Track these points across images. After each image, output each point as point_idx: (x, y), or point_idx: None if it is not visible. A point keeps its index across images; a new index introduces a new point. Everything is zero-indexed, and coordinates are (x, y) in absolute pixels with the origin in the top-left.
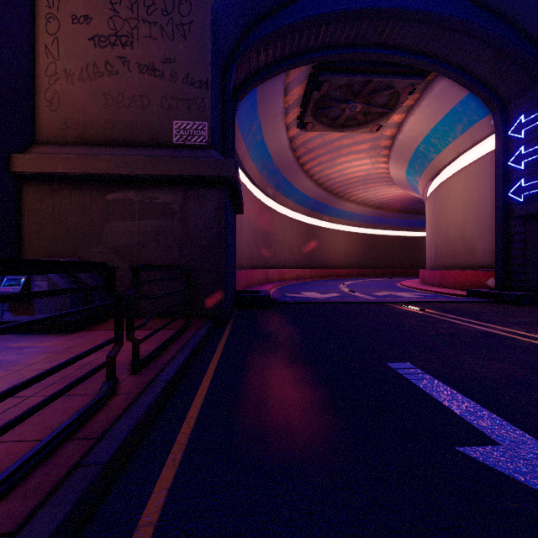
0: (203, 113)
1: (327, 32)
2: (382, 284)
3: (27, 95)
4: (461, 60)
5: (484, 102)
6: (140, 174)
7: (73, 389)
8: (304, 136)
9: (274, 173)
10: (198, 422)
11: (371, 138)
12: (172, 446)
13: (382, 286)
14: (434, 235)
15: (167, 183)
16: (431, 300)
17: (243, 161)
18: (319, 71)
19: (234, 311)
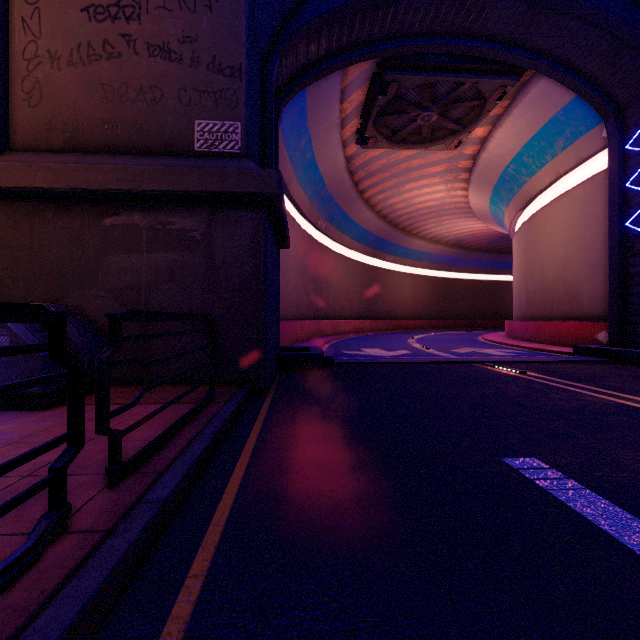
0: (235, 110)
1: (396, 16)
2: (459, 338)
3: None
4: (566, 54)
5: (595, 107)
6: (149, 190)
7: None
8: (365, 155)
9: (327, 202)
10: (207, 588)
11: (448, 158)
12: None
13: (460, 340)
14: (525, 278)
15: (186, 203)
16: (530, 359)
17: (289, 186)
18: (386, 69)
19: (277, 374)
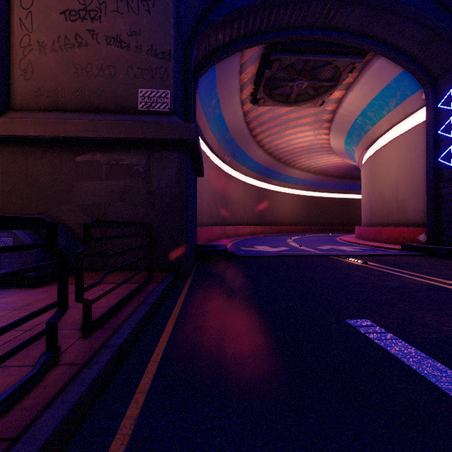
0: (166, 81)
1: (278, 14)
2: (323, 239)
3: (2, 64)
4: (396, 41)
5: (417, 78)
6: (107, 137)
7: (12, 358)
8: (257, 111)
9: (230, 143)
10: (148, 399)
11: (315, 112)
12: (113, 439)
13: (324, 240)
14: (369, 197)
15: (132, 146)
16: (371, 253)
17: (203, 132)
18: (271, 51)
19: (195, 264)
